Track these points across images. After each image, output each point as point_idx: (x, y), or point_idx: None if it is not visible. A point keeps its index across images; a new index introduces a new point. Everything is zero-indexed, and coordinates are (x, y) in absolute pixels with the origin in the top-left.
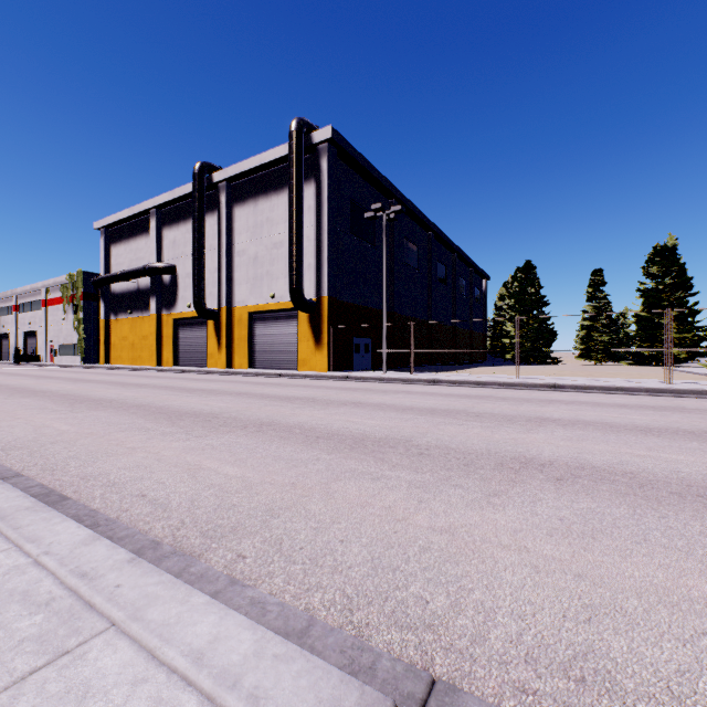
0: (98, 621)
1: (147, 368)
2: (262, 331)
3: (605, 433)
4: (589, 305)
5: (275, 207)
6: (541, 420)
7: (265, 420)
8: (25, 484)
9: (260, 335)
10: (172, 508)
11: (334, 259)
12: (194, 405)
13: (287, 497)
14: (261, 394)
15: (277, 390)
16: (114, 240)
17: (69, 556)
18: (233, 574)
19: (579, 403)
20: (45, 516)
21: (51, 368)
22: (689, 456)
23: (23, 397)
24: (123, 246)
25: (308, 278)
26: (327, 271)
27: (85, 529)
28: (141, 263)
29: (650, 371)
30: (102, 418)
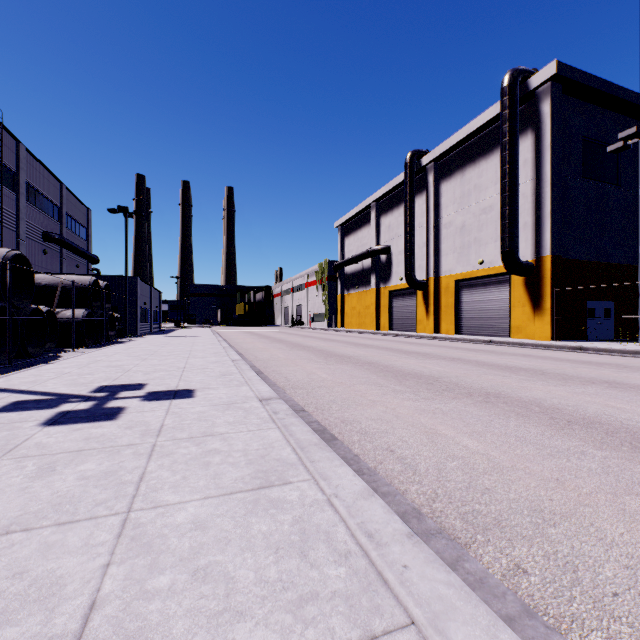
0: (395, 607)
1: (369, 332)
2: (469, 298)
3: None
4: None
5: (483, 172)
6: None
7: (490, 390)
8: (308, 419)
9: (466, 302)
10: (421, 473)
11: (558, 211)
12: (414, 367)
13: (557, 498)
14: (475, 361)
15: (492, 358)
16: (346, 233)
17: (353, 506)
18: (518, 593)
19: None
20: (328, 455)
21: (310, 330)
22: None
23: (298, 350)
24: (352, 237)
25: (523, 239)
26: (549, 226)
27: (359, 480)
28: (365, 248)
29: None
30: (346, 370)
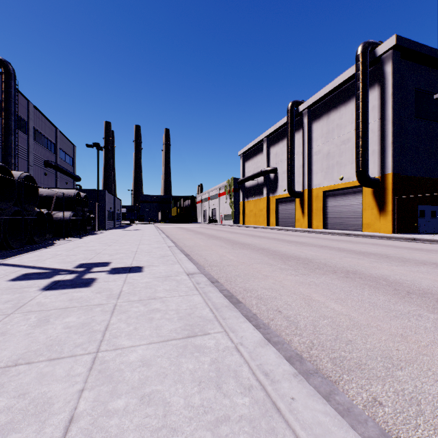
0: (286, 429)
1: (262, 227)
2: (332, 204)
3: None
4: None
5: (343, 115)
6: None
7: (349, 268)
8: (220, 287)
9: (331, 206)
10: (301, 328)
11: (397, 142)
12: (294, 252)
13: (402, 349)
14: (337, 248)
15: (350, 246)
16: (246, 159)
17: (253, 352)
18: (376, 420)
19: None
20: (235, 314)
21: (221, 226)
22: None
23: (213, 239)
24: (250, 162)
25: (372, 161)
26: (390, 153)
27: (258, 333)
28: (259, 169)
29: None
30: (246, 254)
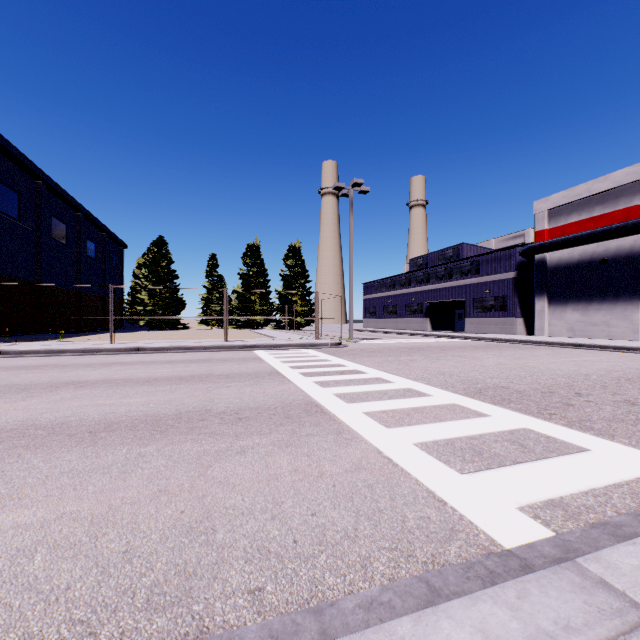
0: None
1: None
2: None
3: (109, 389)
4: (208, 281)
5: None
6: (66, 384)
7: None
8: None
9: None
10: None
11: None
12: None
13: None
14: None
15: None
16: None
17: None
18: None
19: (137, 363)
20: None
21: None
22: (145, 398)
23: None
24: None
25: None
26: None
27: None
28: None
29: (238, 333)
30: None
